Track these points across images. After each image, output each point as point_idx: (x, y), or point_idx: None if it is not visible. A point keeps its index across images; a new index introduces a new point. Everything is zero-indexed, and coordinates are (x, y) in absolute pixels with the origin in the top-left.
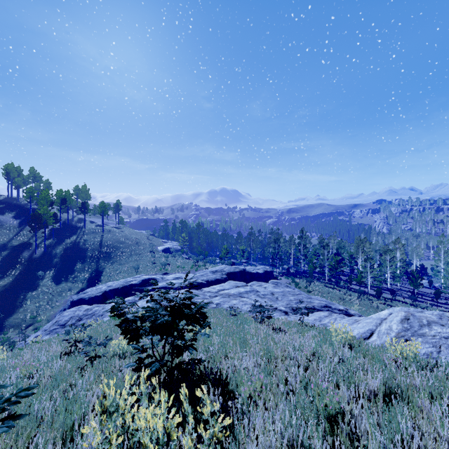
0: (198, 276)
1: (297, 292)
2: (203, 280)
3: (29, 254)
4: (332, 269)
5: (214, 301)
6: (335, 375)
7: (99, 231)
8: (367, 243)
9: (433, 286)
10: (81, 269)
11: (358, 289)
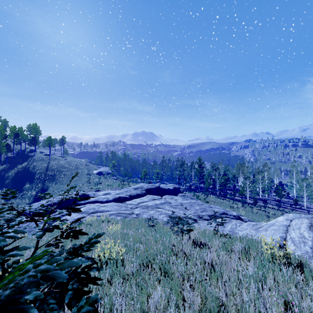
0: (123, 192)
1: (201, 203)
2: (126, 195)
3: None
4: (221, 186)
5: (135, 212)
6: None
7: (46, 158)
8: (245, 166)
9: (289, 196)
10: (29, 188)
11: (242, 199)
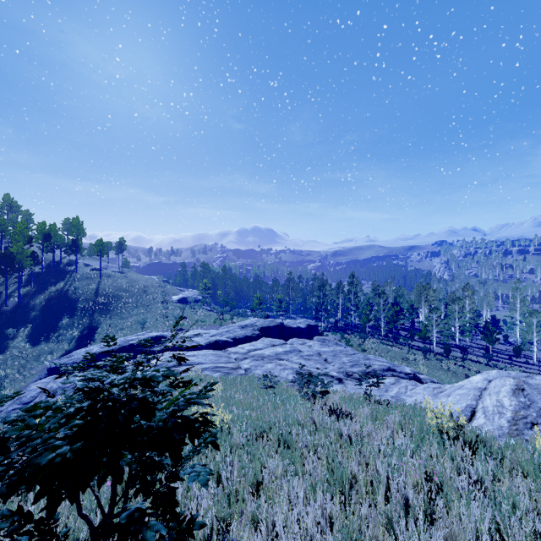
0: (223, 333)
1: (351, 352)
2: (228, 338)
3: None
4: (389, 322)
5: (242, 365)
6: None
7: (95, 276)
8: (430, 290)
9: (508, 342)
10: (69, 325)
11: (423, 346)
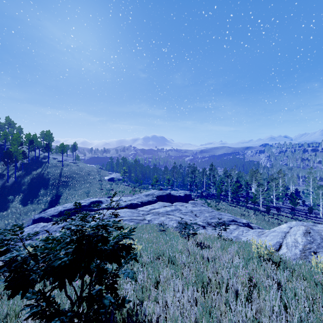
0: (135, 199)
1: (211, 210)
2: (138, 202)
3: (2, 182)
4: (234, 193)
5: (146, 218)
6: (296, 321)
7: (59, 165)
8: (258, 173)
9: (305, 204)
10: (44, 194)
11: (254, 207)
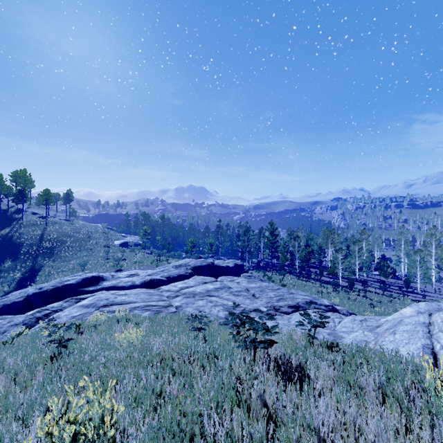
0: (158, 272)
1: (276, 287)
2: (163, 277)
3: None
4: (303, 261)
5: (173, 303)
6: None
7: (41, 223)
8: (335, 234)
9: (395, 275)
10: (11, 267)
11: (333, 281)
